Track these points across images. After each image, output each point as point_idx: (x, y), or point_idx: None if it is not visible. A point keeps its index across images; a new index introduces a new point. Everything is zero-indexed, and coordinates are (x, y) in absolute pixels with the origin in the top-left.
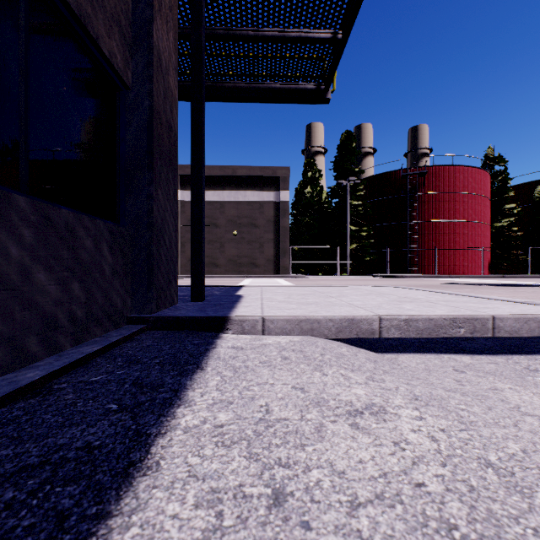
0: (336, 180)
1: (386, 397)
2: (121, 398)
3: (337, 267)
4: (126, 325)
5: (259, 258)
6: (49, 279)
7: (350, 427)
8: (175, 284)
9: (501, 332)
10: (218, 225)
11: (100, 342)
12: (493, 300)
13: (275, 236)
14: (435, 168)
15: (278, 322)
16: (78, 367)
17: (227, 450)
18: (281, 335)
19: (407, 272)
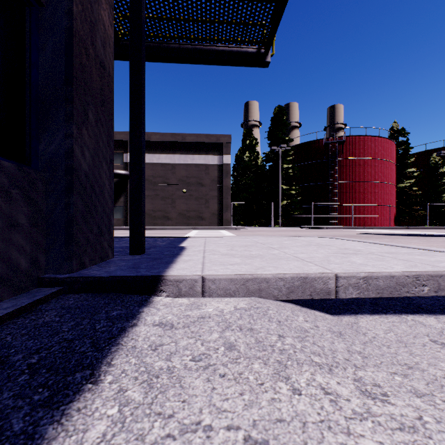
0: (270, 146)
1: None
2: None
3: (270, 220)
4: (37, 287)
5: (205, 212)
6: None
7: None
8: (110, 237)
9: None
10: (170, 184)
11: None
12: (434, 252)
13: (219, 194)
14: (352, 138)
15: (221, 282)
16: None
17: None
18: (224, 297)
19: (328, 224)
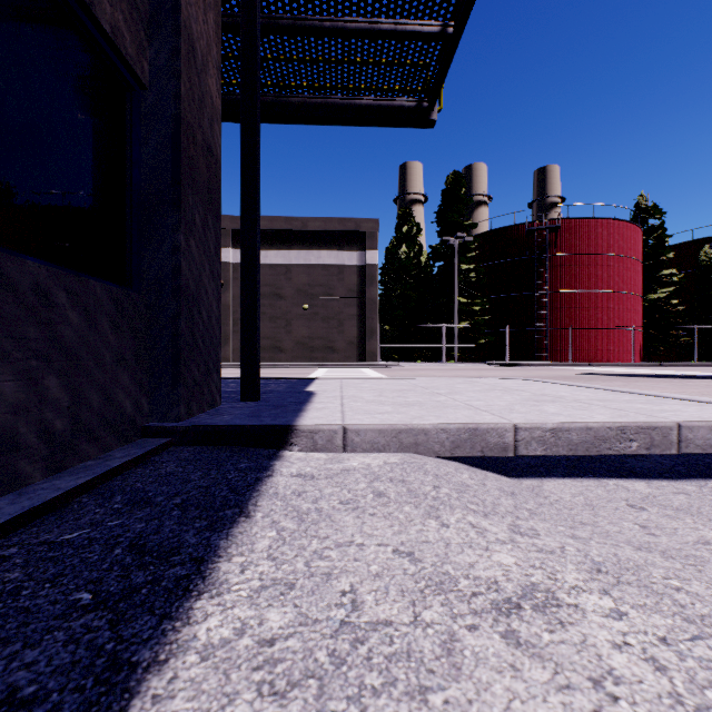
0: (440, 236)
1: (550, 570)
2: (103, 578)
3: (441, 353)
4: (141, 438)
5: (338, 340)
6: (1, 372)
7: (504, 641)
8: (218, 377)
9: (690, 447)
10: (283, 296)
11: (93, 468)
12: (667, 399)
13: (359, 311)
14: (571, 221)
15: (367, 434)
16: (48, 513)
17: (279, 705)
18: (371, 452)
19: (533, 359)
